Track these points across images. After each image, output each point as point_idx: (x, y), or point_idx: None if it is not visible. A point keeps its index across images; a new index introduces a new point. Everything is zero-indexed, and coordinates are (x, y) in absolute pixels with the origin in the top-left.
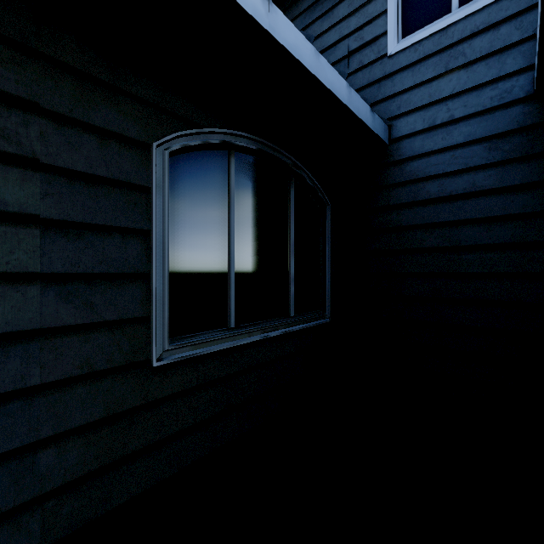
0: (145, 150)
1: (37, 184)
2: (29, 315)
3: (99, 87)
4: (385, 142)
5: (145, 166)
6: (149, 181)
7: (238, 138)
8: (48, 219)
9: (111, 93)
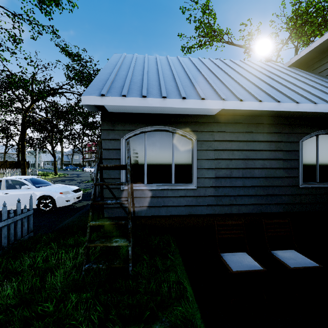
0: (297, 143)
1: (282, 153)
2: (281, 174)
3: (290, 134)
4: None
5: (297, 146)
6: (298, 149)
7: (320, 132)
8: (283, 159)
9: (292, 134)
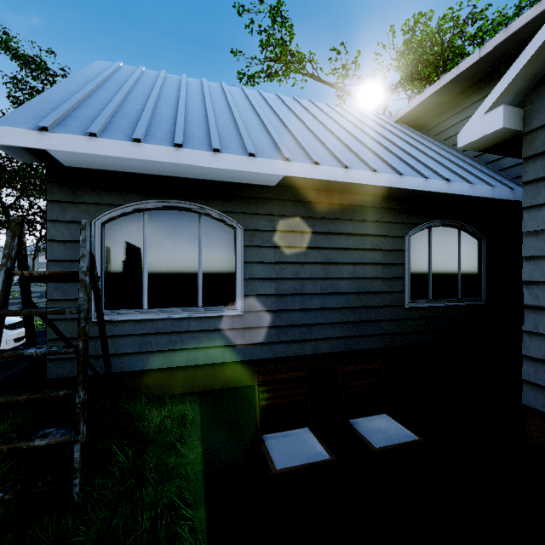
0: (403, 238)
1: (381, 255)
2: (380, 288)
3: (392, 224)
4: None
5: (403, 243)
6: (404, 248)
7: (433, 223)
8: (383, 263)
9: (395, 224)
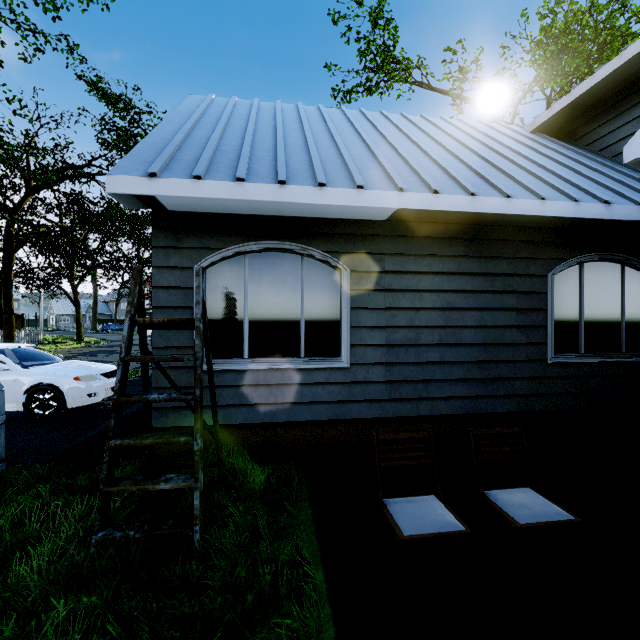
0: (544, 278)
1: (515, 298)
2: (514, 338)
3: (530, 260)
4: None
5: (545, 284)
6: (546, 289)
7: (586, 257)
8: (518, 309)
9: (534, 260)
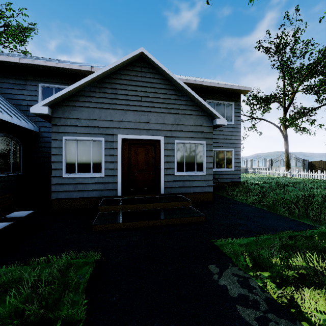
0: None
1: None
2: None
3: None
4: (38, 132)
5: None
6: None
7: (0, 134)
8: None
9: None
